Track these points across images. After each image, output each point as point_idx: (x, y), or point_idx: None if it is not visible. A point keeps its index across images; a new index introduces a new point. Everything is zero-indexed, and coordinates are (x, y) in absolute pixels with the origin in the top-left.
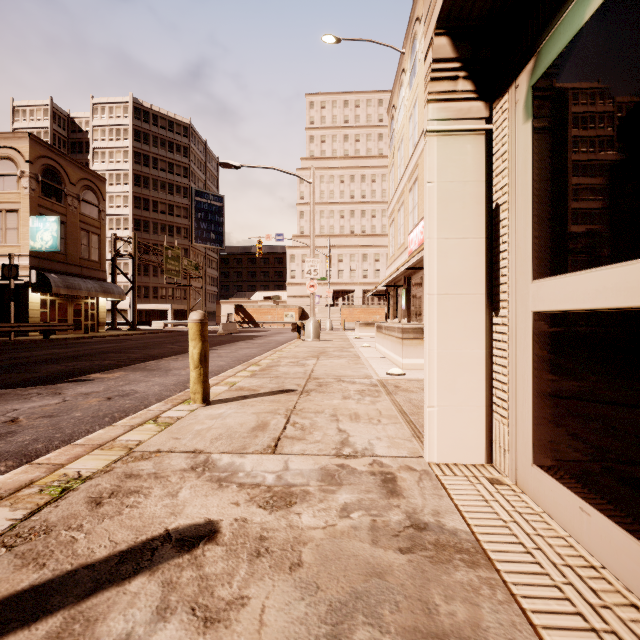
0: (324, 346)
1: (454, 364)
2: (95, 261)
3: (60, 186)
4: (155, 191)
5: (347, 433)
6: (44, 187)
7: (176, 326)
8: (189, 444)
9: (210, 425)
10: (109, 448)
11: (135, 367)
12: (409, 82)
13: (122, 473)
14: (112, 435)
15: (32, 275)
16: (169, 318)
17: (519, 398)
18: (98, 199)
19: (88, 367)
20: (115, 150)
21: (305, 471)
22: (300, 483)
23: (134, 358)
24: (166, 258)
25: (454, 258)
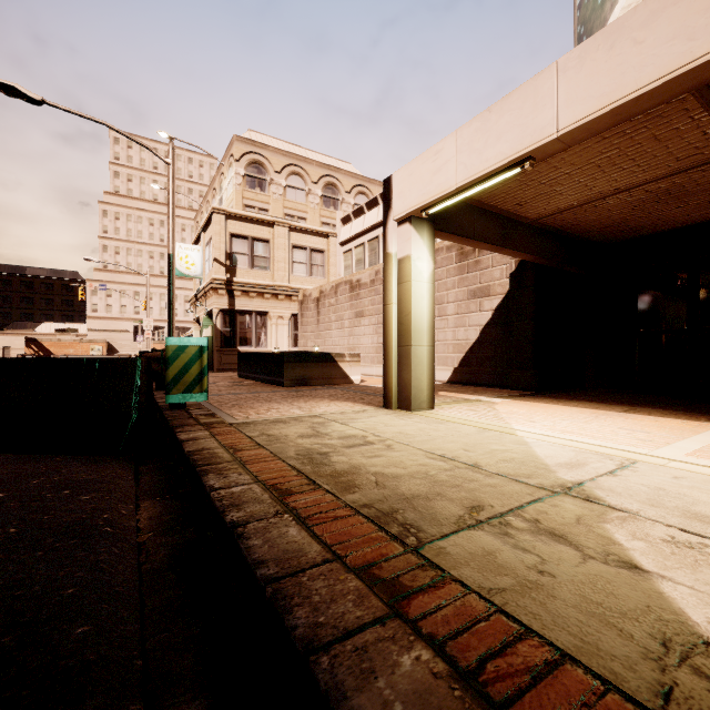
0: None
1: None
2: None
3: None
4: None
5: None
6: None
7: None
8: None
9: None
10: None
11: None
12: None
13: None
14: None
15: None
16: None
17: None
18: None
19: None
20: None
21: None
22: None
23: None
24: None
25: None
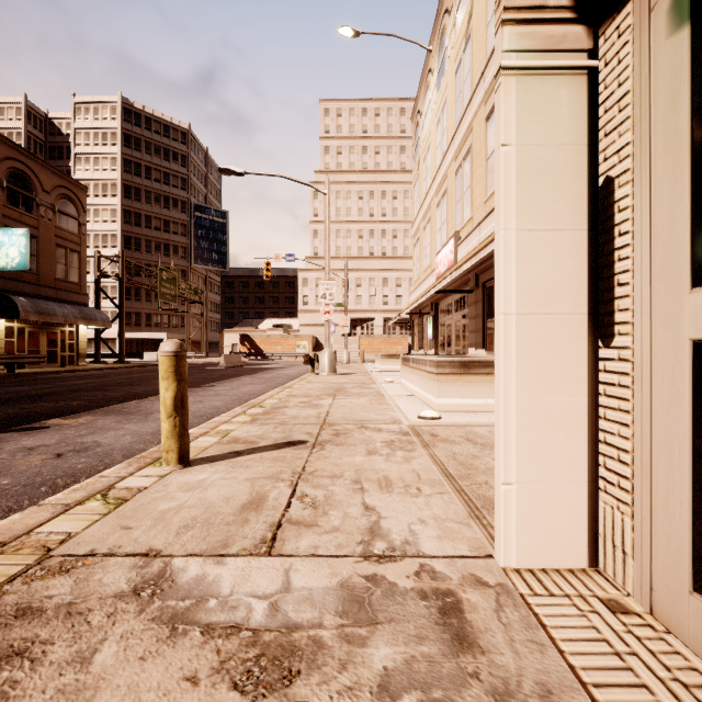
0: (341, 381)
1: (541, 419)
2: (74, 282)
3: (30, 194)
4: (148, 204)
5: (377, 512)
6: (10, 194)
7: None
8: (143, 538)
9: (182, 501)
10: (14, 550)
11: (109, 409)
12: (437, 83)
13: (13, 606)
14: (30, 523)
15: None
16: None
17: (659, 478)
18: (78, 210)
19: (49, 410)
20: (101, 156)
21: (316, 592)
22: (308, 621)
23: (111, 397)
24: (160, 280)
25: (541, 260)
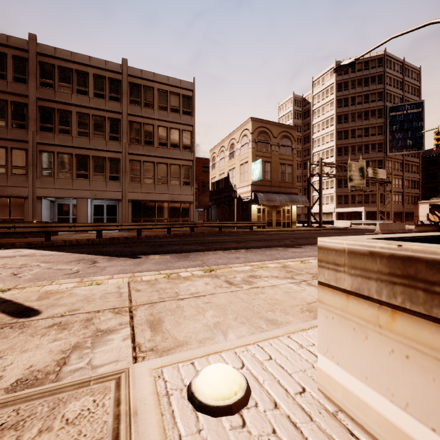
0: None
1: None
2: (289, 182)
3: (267, 141)
4: (353, 122)
5: None
6: (259, 145)
7: (369, 225)
8: None
9: None
10: None
11: (189, 254)
12: None
13: None
14: None
15: (252, 195)
16: (362, 218)
17: None
18: (291, 142)
19: (179, 250)
20: (325, 105)
21: None
22: None
23: (222, 247)
24: (349, 171)
25: None
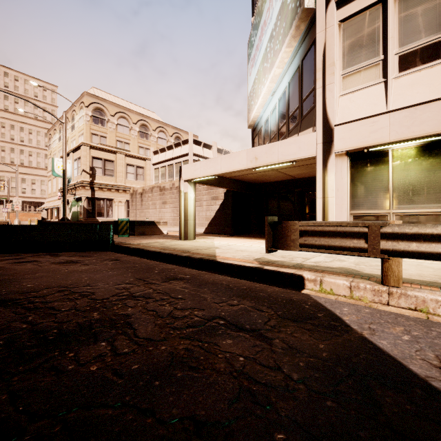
0: None
1: None
2: None
3: None
4: None
5: None
6: None
7: None
8: None
9: None
10: None
11: None
12: (59, 139)
13: None
14: None
15: None
16: None
17: None
18: None
19: None
20: None
21: None
22: None
23: None
24: None
25: None
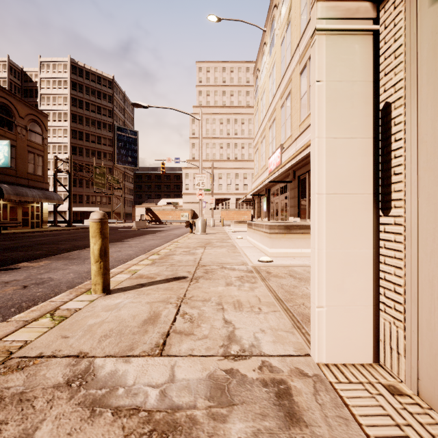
0: (209, 238)
1: (342, 264)
2: (39, 175)
3: (11, 119)
4: (87, 126)
5: (233, 325)
6: None
7: None
8: (75, 344)
9: (104, 318)
10: None
11: (60, 256)
12: (269, 51)
13: None
14: None
15: None
16: None
17: (424, 304)
18: (42, 129)
19: (21, 257)
20: (57, 96)
21: (192, 382)
22: (186, 403)
23: (62, 248)
24: (95, 174)
25: (342, 157)
